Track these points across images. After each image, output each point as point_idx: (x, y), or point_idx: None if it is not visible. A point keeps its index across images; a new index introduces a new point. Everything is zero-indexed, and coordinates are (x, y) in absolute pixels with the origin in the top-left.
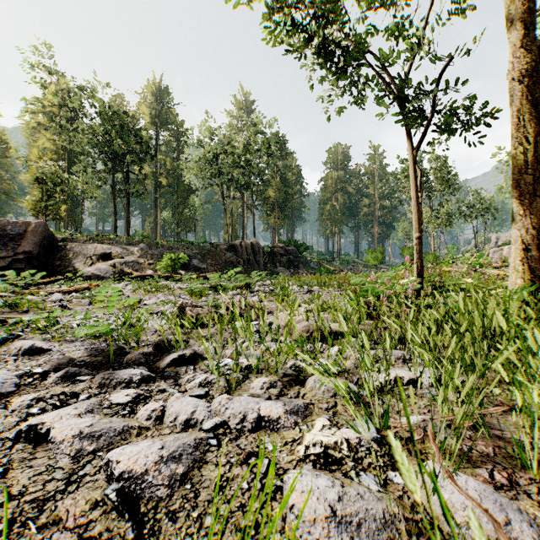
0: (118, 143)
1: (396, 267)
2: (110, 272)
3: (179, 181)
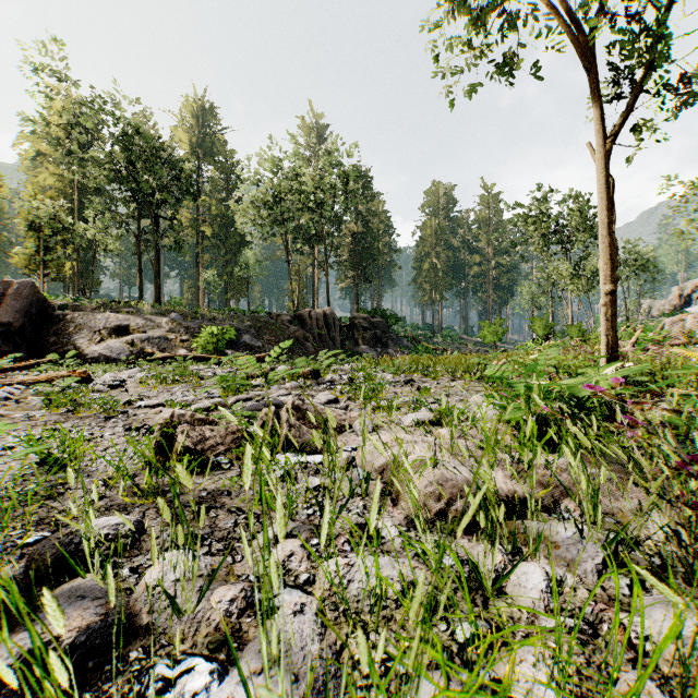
0: (142, 176)
1: (524, 344)
2: (125, 353)
3: (228, 231)
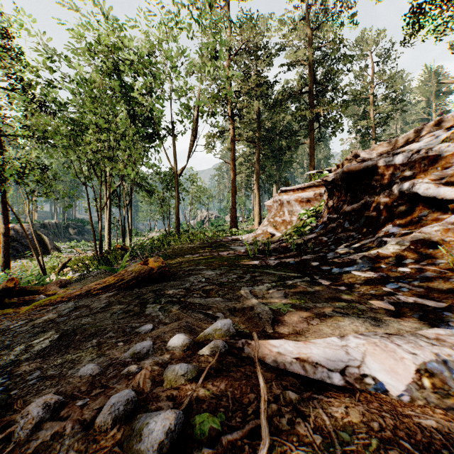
0: None
1: None
2: None
3: None
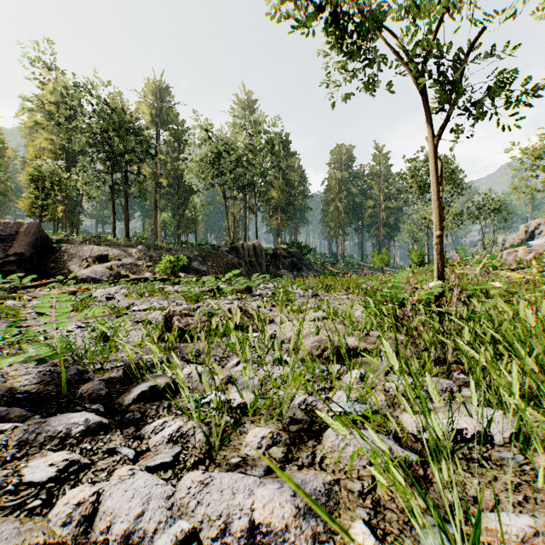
0: (116, 141)
1: (403, 269)
2: (106, 275)
3: (180, 182)
